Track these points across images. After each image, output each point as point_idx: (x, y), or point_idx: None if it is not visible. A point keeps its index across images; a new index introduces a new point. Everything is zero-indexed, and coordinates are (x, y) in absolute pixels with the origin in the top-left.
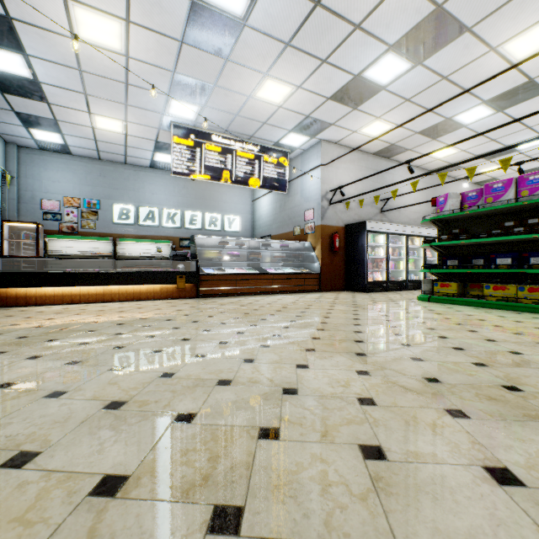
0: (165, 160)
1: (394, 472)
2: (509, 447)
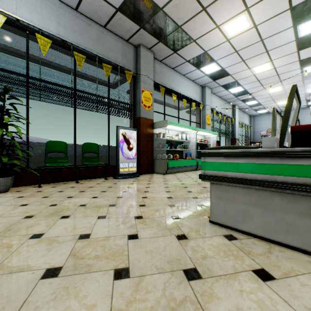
0: None
1: None
2: None
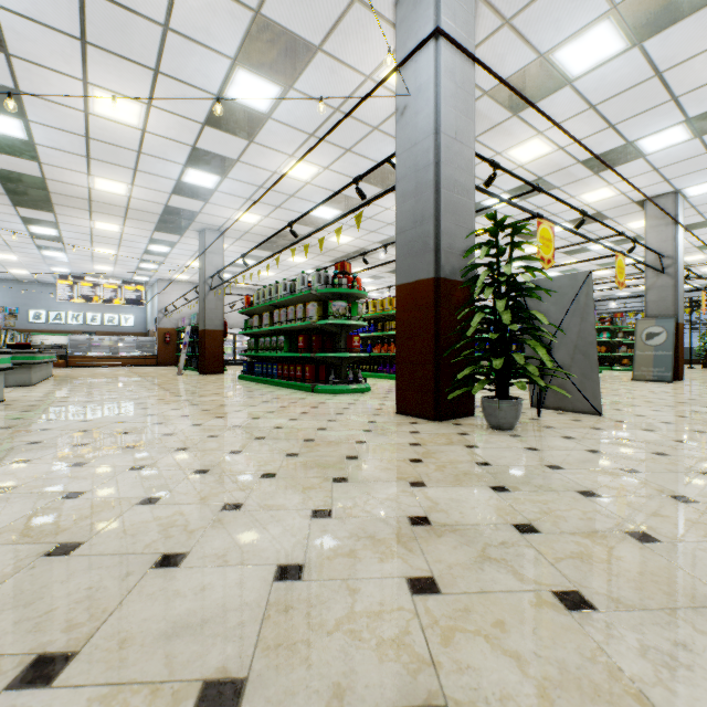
0: None
1: None
2: None
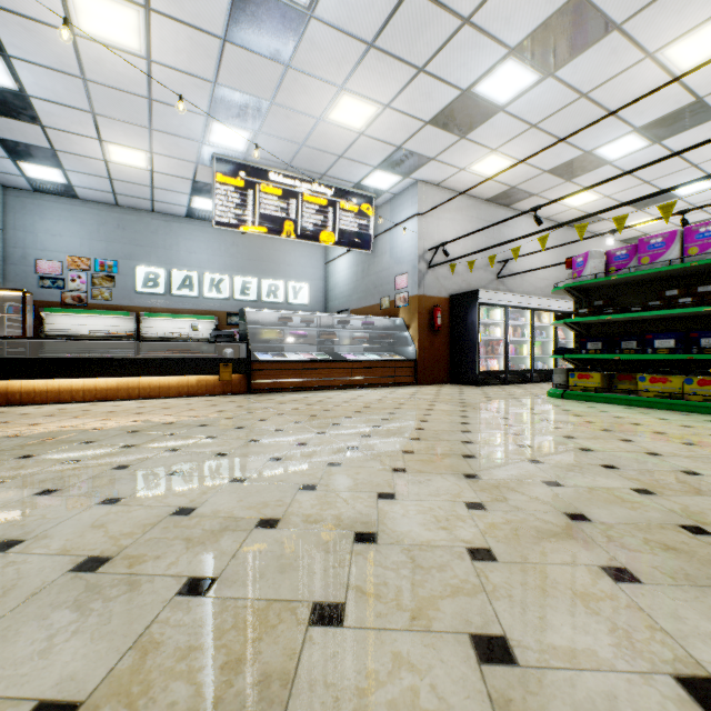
0: (207, 207)
1: (530, 690)
2: (709, 637)
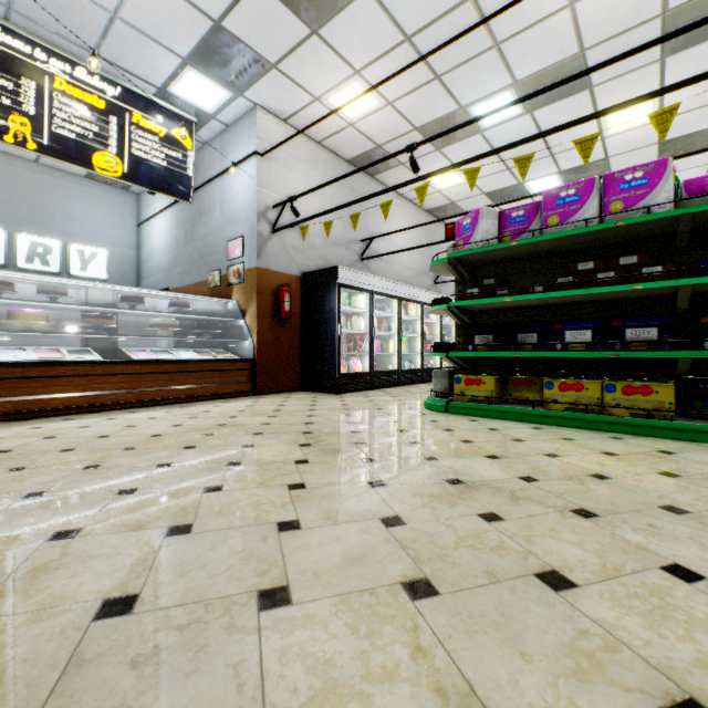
0: None
1: None
2: None
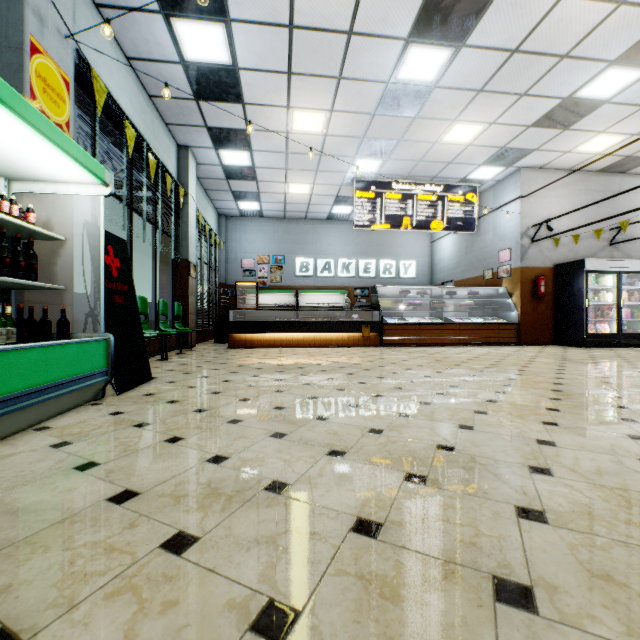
0: (341, 211)
1: (561, 429)
2: None
